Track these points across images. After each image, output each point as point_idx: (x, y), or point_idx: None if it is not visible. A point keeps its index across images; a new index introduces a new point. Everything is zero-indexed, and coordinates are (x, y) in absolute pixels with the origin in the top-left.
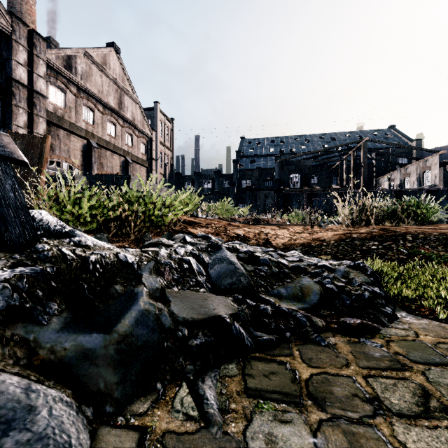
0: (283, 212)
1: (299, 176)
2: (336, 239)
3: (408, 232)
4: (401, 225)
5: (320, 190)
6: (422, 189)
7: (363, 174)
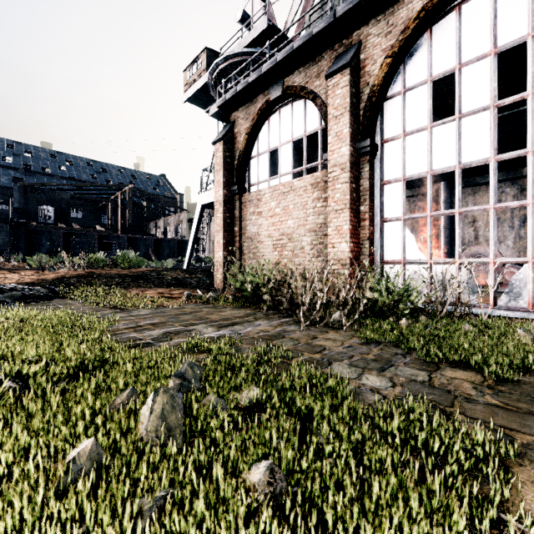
0: (27, 252)
1: (54, 210)
2: (54, 278)
3: (101, 273)
4: (114, 269)
5: (81, 230)
6: (174, 239)
7: (129, 219)
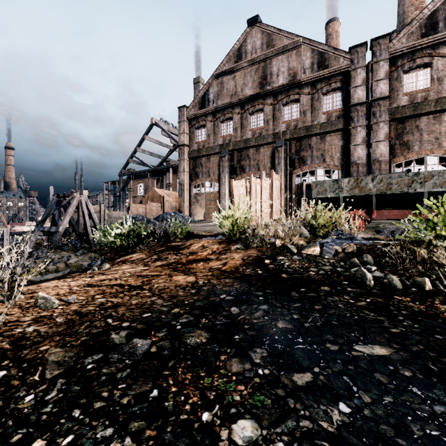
0: None
1: None
2: None
3: None
4: None
5: None
6: None
7: None
